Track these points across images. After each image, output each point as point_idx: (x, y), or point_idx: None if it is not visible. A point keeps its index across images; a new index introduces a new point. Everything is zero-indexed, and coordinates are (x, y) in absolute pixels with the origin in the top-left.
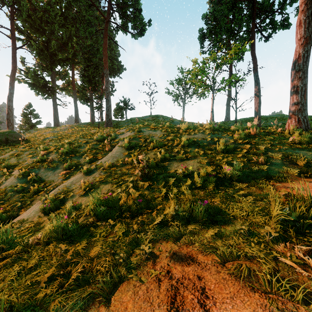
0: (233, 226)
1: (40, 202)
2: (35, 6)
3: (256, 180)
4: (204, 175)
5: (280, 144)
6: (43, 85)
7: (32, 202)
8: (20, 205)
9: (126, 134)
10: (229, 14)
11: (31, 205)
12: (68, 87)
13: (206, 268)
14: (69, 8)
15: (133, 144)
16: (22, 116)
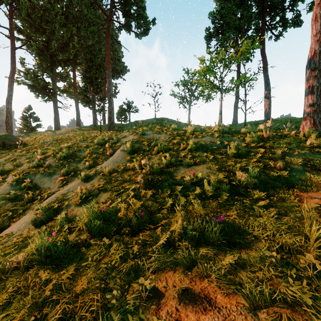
0: (257, 250)
1: (32, 211)
2: (35, 4)
3: (276, 189)
4: (215, 183)
5: (297, 147)
6: (43, 86)
7: (25, 211)
8: (12, 215)
9: (129, 137)
10: (237, 11)
11: (24, 215)
12: (70, 89)
13: (231, 318)
14: (71, 6)
15: (136, 148)
16: (21, 119)
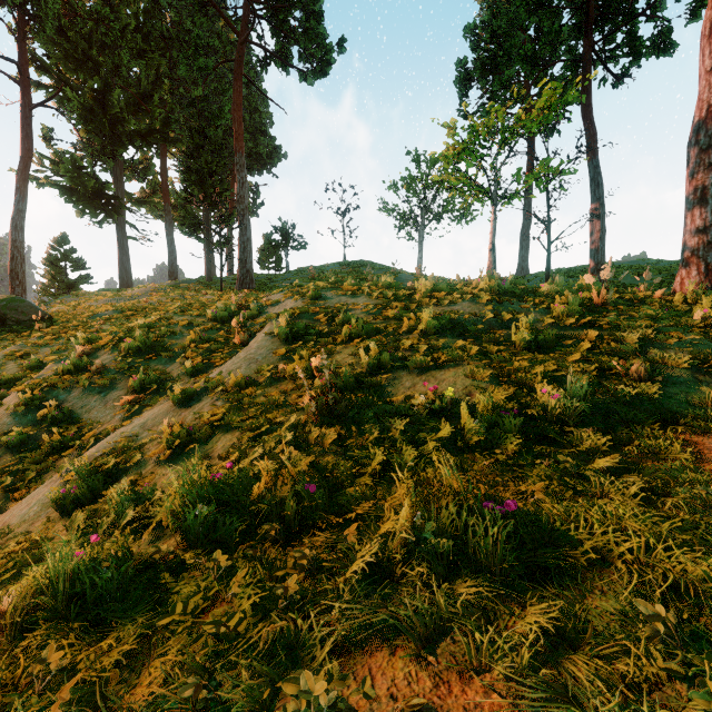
0: (608, 594)
1: (57, 476)
2: (76, 8)
3: (633, 427)
4: (487, 413)
5: (674, 327)
6: (93, 191)
7: (43, 475)
8: (13, 483)
9: (285, 304)
10: (529, 22)
11: (40, 483)
12: (154, 197)
13: None
14: (156, 12)
15: (301, 329)
16: (45, 264)
